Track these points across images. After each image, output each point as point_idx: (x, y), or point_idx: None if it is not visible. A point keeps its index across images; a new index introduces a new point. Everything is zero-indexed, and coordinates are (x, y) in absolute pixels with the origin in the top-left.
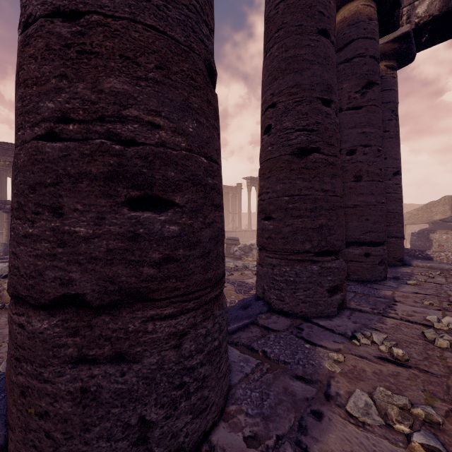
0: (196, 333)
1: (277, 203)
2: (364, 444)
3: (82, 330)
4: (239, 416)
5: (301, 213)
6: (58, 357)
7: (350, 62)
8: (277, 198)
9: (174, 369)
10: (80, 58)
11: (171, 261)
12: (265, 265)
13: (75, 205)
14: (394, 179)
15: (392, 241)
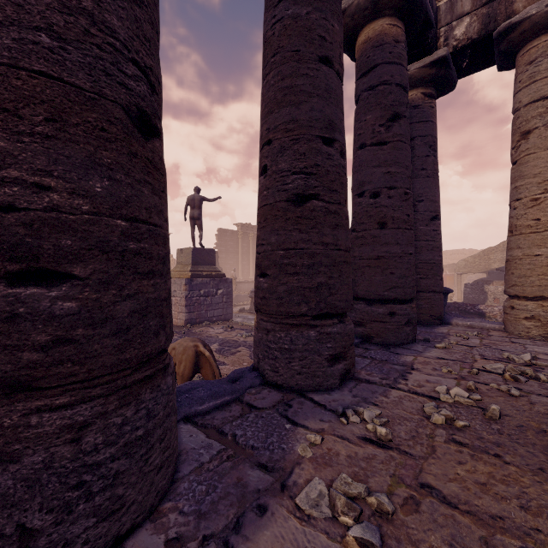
0: (107, 423)
1: (272, 257)
2: (299, 541)
3: None
4: (171, 514)
5: (297, 270)
6: None
7: (374, 90)
8: (271, 251)
9: (68, 466)
10: None
11: (65, 343)
12: (260, 330)
13: None
14: (432, 224)
15: (429, 296)
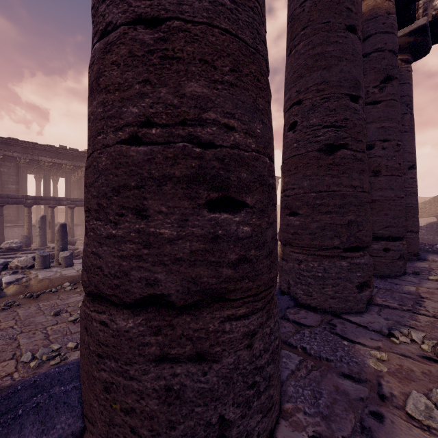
0: (263, 333)
1: (304, 199)
2: None
3: (164, 329)
4: (298, 414)
5: (330, 209)
6: (143, 355)
7: (368, 57)
8: (303, 194)
9: (247, 368)
10: (162, 64)
11: (245, 262)
12: (291, 261)
13: (159, 208)
14: (409, 173)
15: (407, 235)
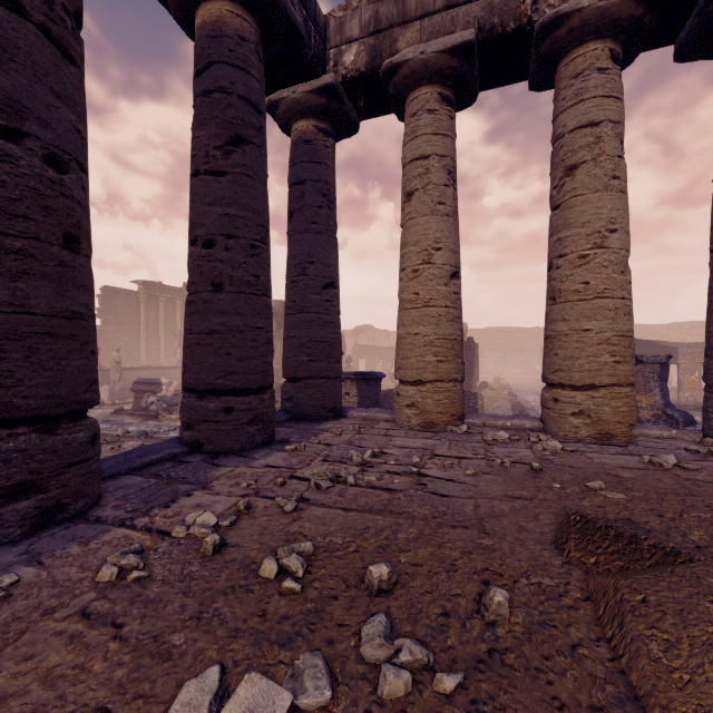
0: None
1: None
2: None
3: None
4: None
5: None
6: None
7: (209, 97)
8: None
9: None
10: None
11: None
12: None
13: None
14: (324, 293)
15: (320, 383)
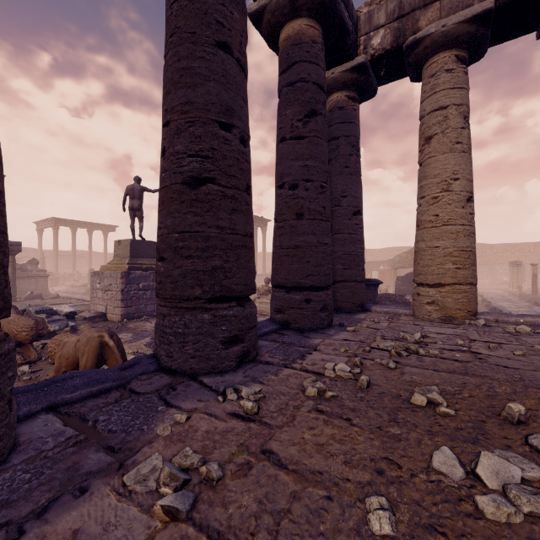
0: None
1: (168, 240)
2: (105, 517)
3: None
4: None
5: (192, 253)
6: None
7: (293, 86)
8: (167, 234)
9: None
10: None
11: None
12: (158, 316)
13: None
14: (354, 218)
15: (351, 285)
